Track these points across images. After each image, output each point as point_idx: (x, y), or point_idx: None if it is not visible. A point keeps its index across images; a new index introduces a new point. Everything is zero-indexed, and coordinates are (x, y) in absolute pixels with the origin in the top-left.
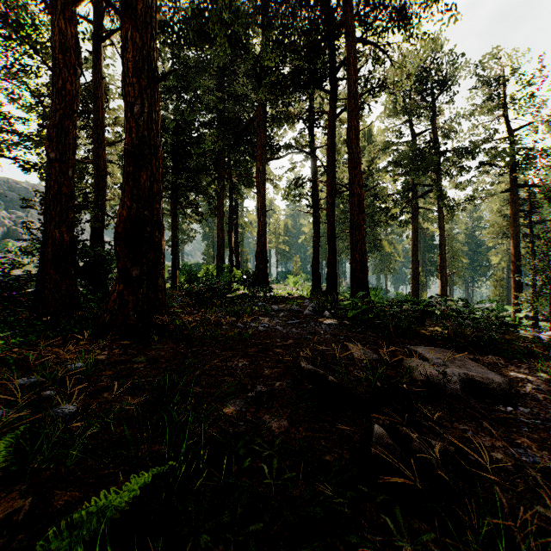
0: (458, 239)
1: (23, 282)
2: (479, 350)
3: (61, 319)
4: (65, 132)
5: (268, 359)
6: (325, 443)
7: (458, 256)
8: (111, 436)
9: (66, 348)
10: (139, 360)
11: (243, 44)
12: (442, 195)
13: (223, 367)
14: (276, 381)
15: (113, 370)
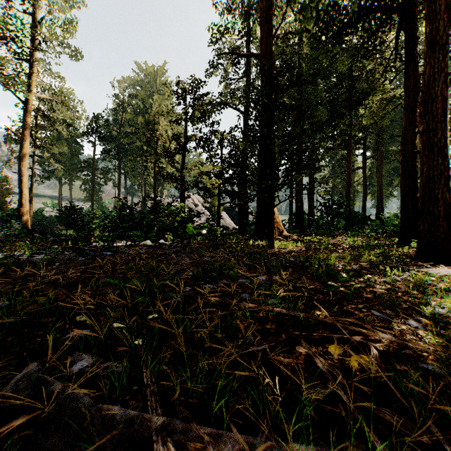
0: None
1: None
2: None
3: None
4: (365, 199)
5: None
6: None
7: None
8: None
9: None
10: None
11: None
12: None
13: None
14: None
15: None
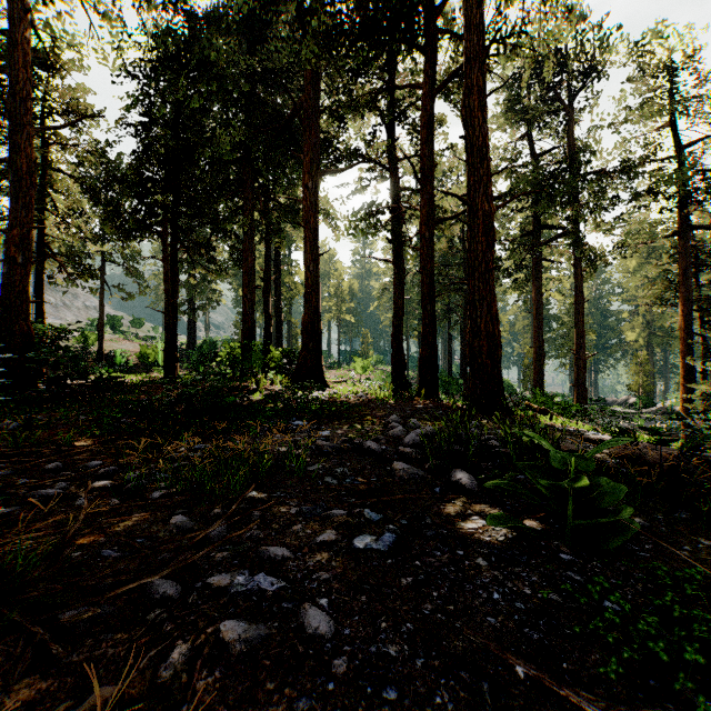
0: (586, 308)
1: None
2: None
3: None
4: None
5: None
6: None
7: (586, 330)
8: None
9: None
10: None
11: None
12: (578, 240)
13: None
14: None
15: None
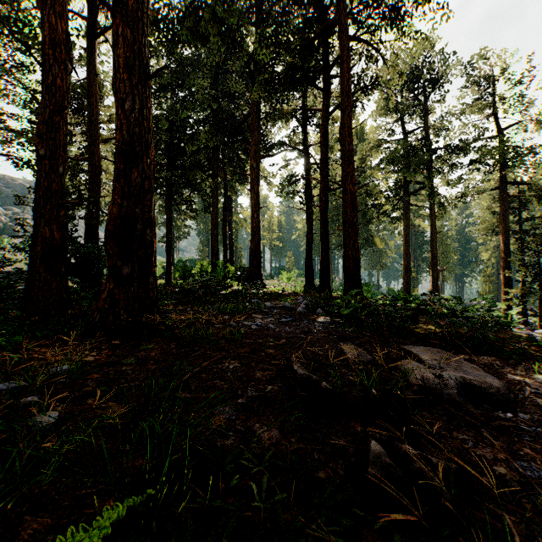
0: (449, 236)
1: (14, 280)
2: (474, 350)
3: (51, 318)
4: (56, 128)
5: (260, 360)
6: (319, 457)
7: (449, 252)
8: (92, 449)
9: (54, 348)
10: (127, 361)
11: (237, 42)
12: (433, 192)
13: (214, 369)
14: (268, 385)
15: (100, 373)
